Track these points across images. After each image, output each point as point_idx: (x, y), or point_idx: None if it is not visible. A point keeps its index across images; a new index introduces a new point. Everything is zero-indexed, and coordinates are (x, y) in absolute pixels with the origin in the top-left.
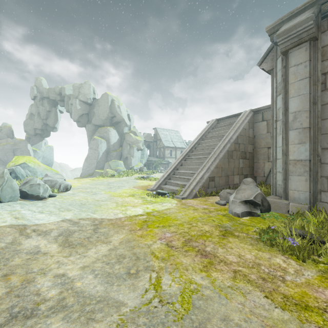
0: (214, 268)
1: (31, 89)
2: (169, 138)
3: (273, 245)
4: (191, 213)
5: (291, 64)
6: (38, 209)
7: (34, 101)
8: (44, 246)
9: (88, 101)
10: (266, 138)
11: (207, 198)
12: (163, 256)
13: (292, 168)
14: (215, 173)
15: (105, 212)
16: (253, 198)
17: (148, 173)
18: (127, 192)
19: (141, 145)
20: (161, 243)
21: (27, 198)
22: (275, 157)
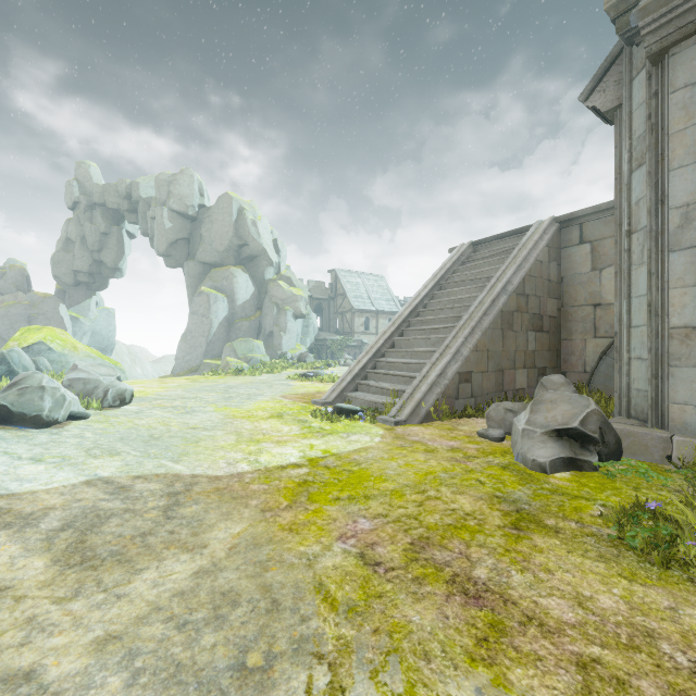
0: (513, 648)
1: (67, 187)
2: (364, 291)
3: (669, 563)
4: (420, 461)
5: (677, 84)
6: (31, 452)
7: (74, 213)
8: (8, 563)
9: (189, 212)
10: (589, 282)
11: (456, 422)
12: (350, 598)
13: (678, 347)
14: (473, 365)
15: (207, 458)
16: (580, 424)
17: (317, 367)
18: (266, 408)
19: (302, 307)
20: (345, 552)
21: (10, 422)
22: (628, 321)
